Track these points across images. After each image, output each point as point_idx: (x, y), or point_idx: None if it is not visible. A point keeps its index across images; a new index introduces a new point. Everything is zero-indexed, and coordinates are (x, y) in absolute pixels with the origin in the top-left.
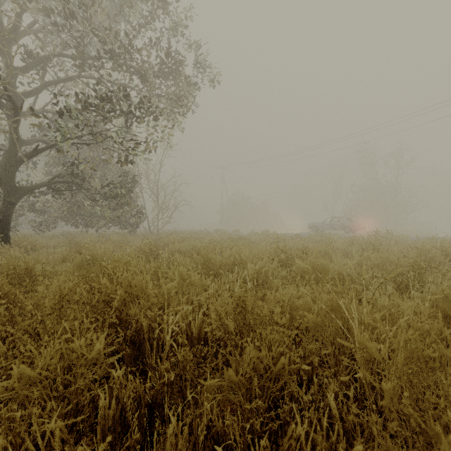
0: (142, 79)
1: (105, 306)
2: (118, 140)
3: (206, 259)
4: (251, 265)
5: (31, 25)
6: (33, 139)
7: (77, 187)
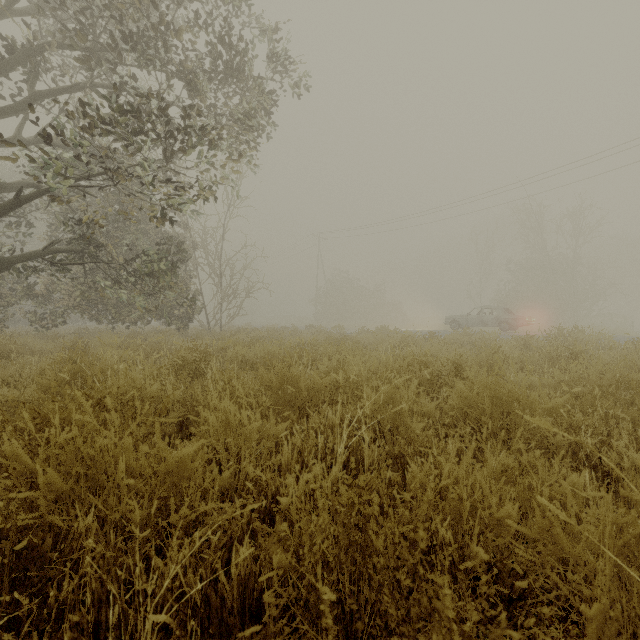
0: (188, 84)
1: (19, 509)
2: (145, 178)
3: (282, 380)
4: (369, 392)
5: (13, 0)
6: (19, 183)
7: (92, 259)
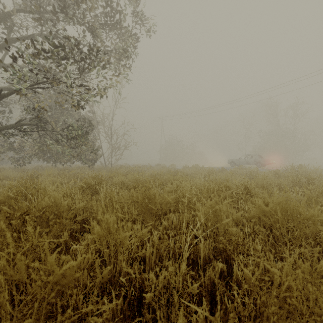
0: (93, 33)
1: None
2: (68, 83)
3: (145, 197)
4: (199, 205)
5: None
6: (2, 87)
7: (42, 129)
